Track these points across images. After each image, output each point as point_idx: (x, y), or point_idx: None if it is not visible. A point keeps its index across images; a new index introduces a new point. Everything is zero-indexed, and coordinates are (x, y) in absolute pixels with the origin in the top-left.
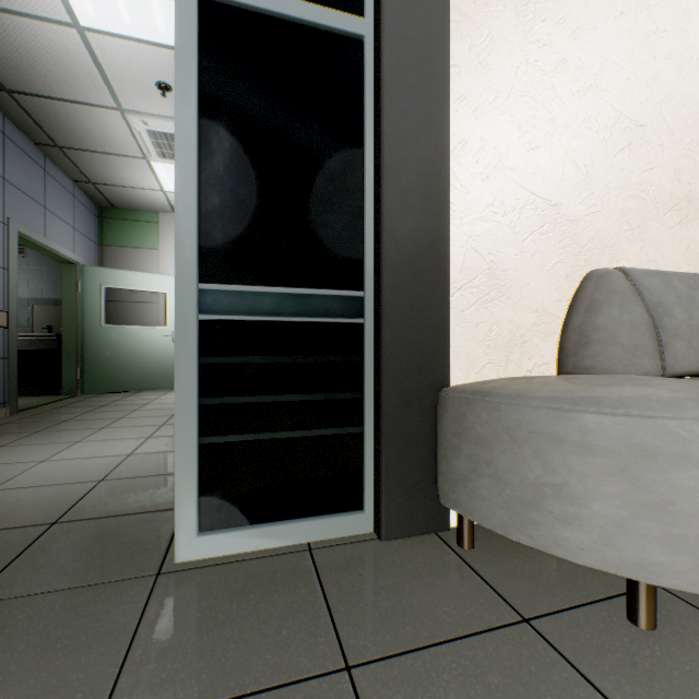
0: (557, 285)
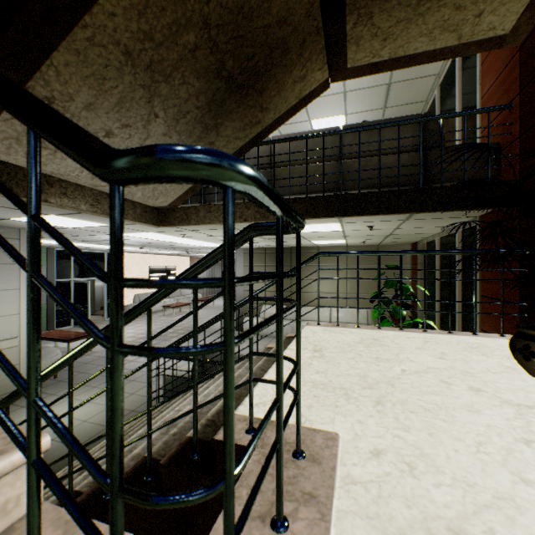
0: (133, 295)
